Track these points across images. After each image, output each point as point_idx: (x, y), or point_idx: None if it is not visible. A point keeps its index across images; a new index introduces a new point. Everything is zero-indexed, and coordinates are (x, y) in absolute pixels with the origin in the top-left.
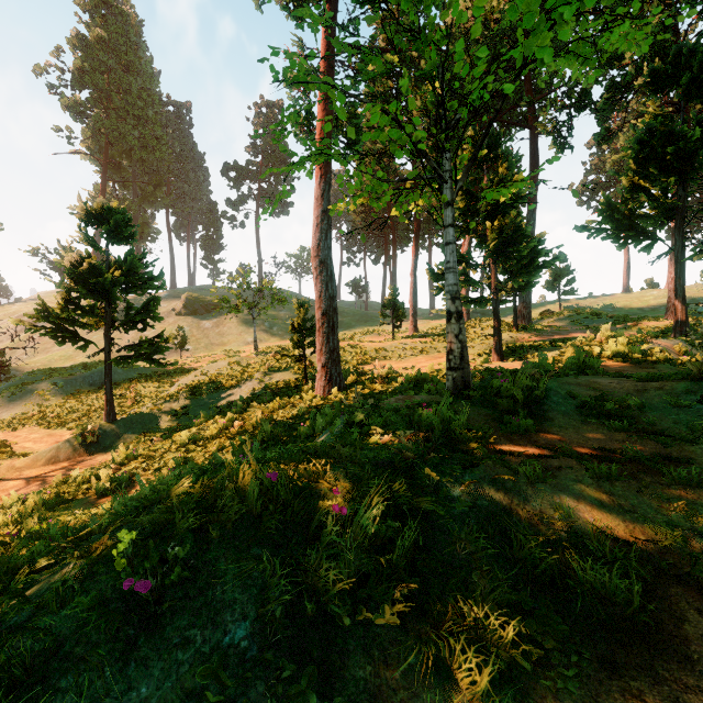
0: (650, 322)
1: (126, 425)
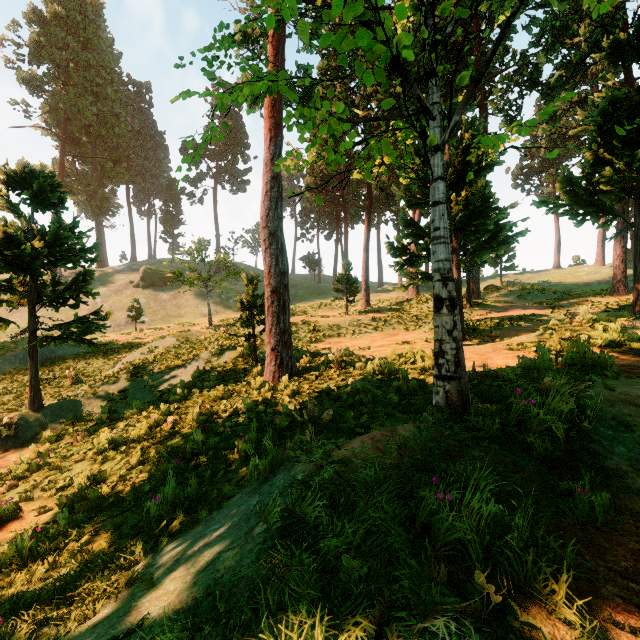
0: (599, 298)
1: (54, 413)
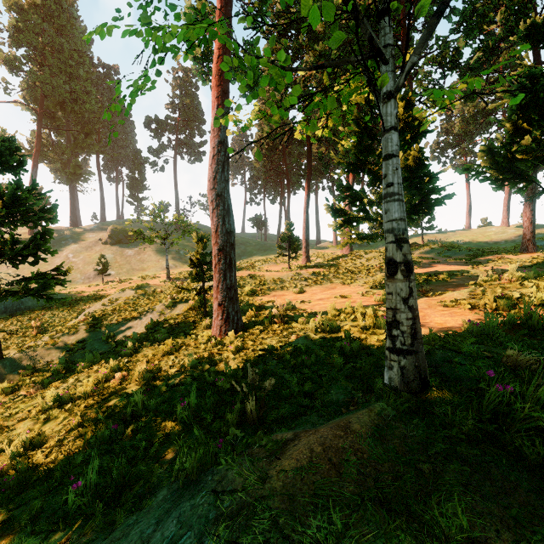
0: (511, 255)
1: (14, 364)
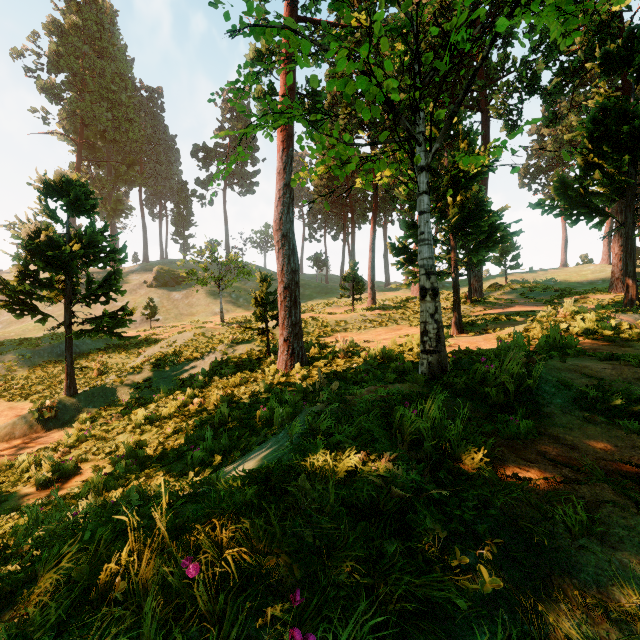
0: (596, 295)
1: (87, 399)
